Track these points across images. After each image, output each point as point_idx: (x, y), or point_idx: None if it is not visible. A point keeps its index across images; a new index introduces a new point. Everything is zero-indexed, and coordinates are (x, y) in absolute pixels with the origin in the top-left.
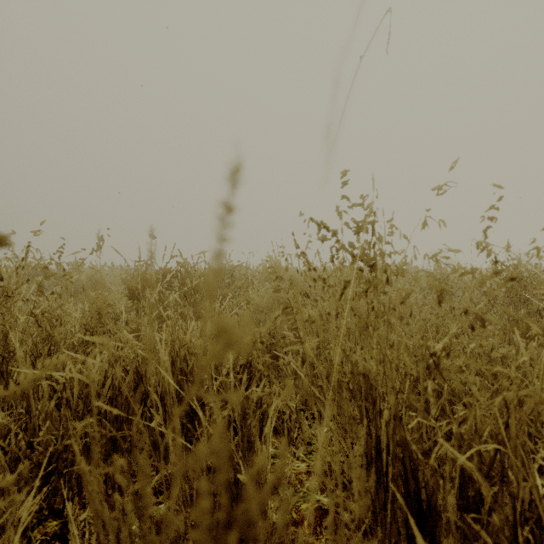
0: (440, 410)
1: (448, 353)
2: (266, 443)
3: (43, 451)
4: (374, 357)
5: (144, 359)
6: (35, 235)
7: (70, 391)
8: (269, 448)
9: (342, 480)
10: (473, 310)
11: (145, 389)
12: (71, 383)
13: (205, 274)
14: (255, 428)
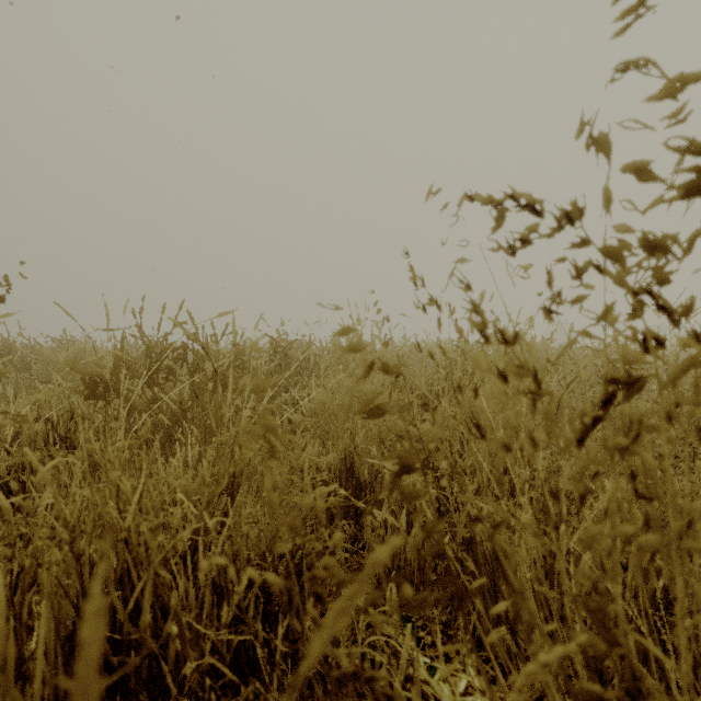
0: None
1: None
2: None
3: None
4: None
5: (25, 572)
6: None
7: None
8: None
9: None
10: None
11: (22, 654)
12: None
13: (237, 354)
14: None
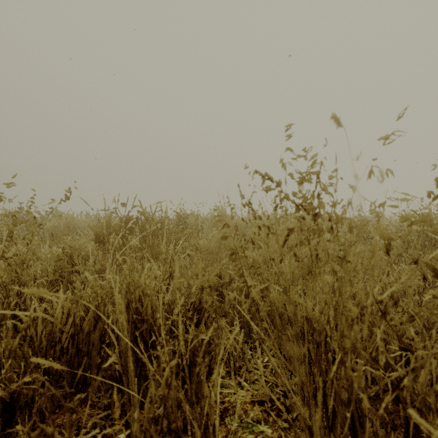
0: (376, 348)
1: (396, 301)
2: (214, 379)
3: (6, 387)
4: (319, 303)
5: (103, 299)
6: (7, 187)
7: (34, 329)
8: (217, 393)
9: (286, 417)
10: (424, 260)
11: (104, 327)
12: (37, 321)
13: (162, 221)
14: (203, 375)
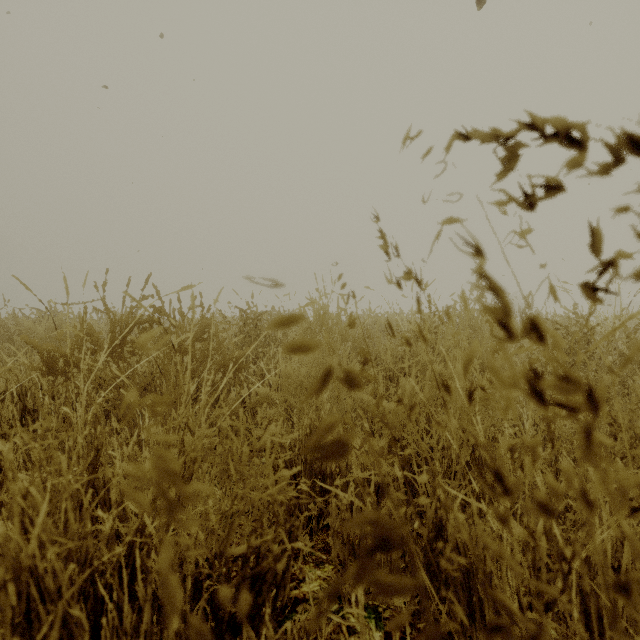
0: None
1: None
2: None
3: None
4: None
5: None
6: None
7: None
8: None
9: None
10: None
11: None
12: None
13: (204, 327)
14: None
